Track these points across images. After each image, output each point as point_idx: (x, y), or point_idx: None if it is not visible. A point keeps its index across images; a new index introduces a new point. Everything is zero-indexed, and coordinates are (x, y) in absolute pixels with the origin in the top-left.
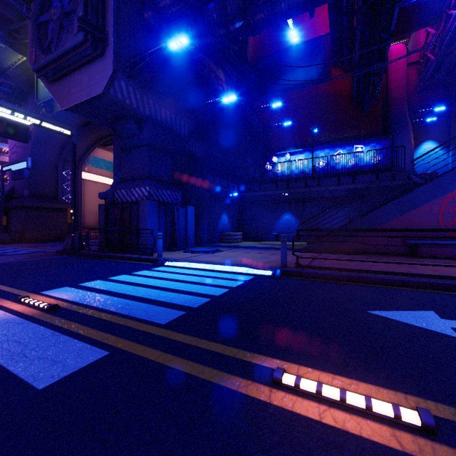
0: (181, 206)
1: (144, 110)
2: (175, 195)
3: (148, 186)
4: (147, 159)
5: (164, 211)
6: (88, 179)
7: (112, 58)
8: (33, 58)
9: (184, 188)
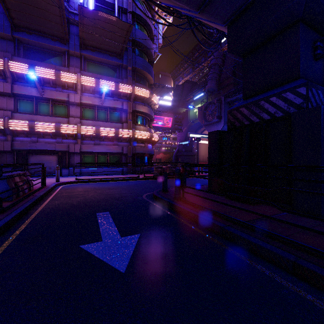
0: None
1: None
2: None
3: None
4: None
5: None
6: (200, 143)
7: (223, 122)
8: (203, 122)
9: None
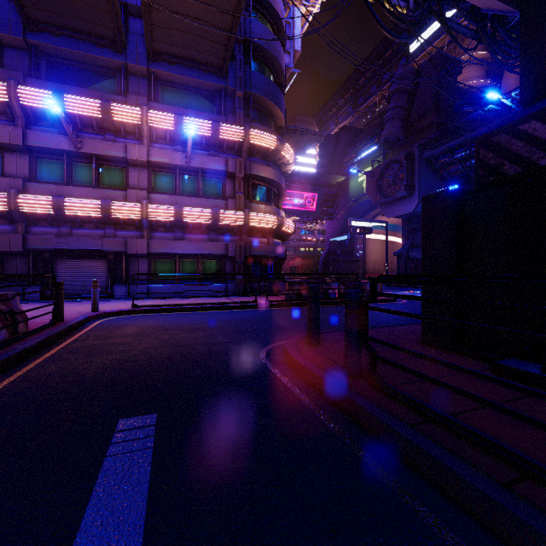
0: None
1: None
2: None
3: None
4: None
5: None
6: (369, 238)
7: (418, 197)
8: (377, 199)
9: None
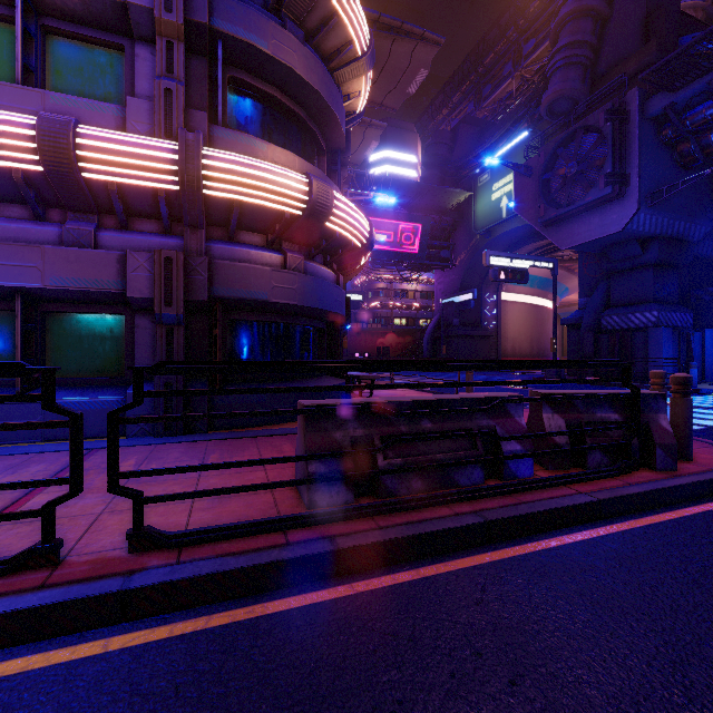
0: (692, 330)
1: (654, 230)
2: (685, 317)
3: (656, 311)
4: (651, 281)
5: (677, 338)
6: (505, 300)
7: (637, 197)
8: (540, 212)
9: (685, 305)
